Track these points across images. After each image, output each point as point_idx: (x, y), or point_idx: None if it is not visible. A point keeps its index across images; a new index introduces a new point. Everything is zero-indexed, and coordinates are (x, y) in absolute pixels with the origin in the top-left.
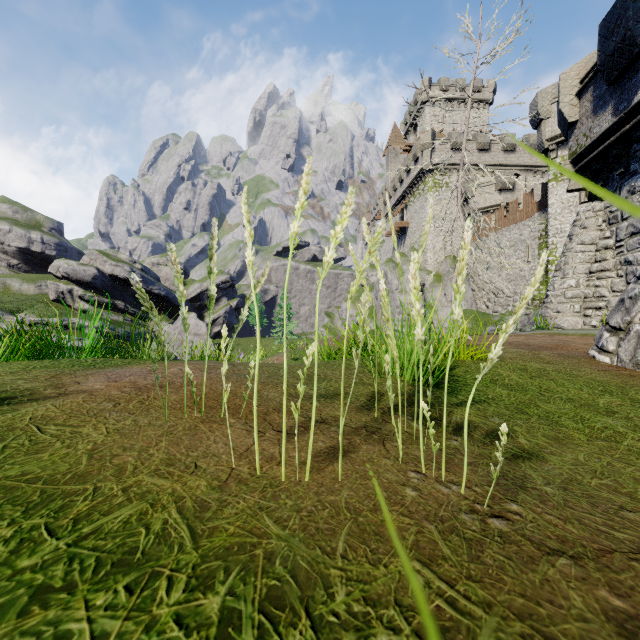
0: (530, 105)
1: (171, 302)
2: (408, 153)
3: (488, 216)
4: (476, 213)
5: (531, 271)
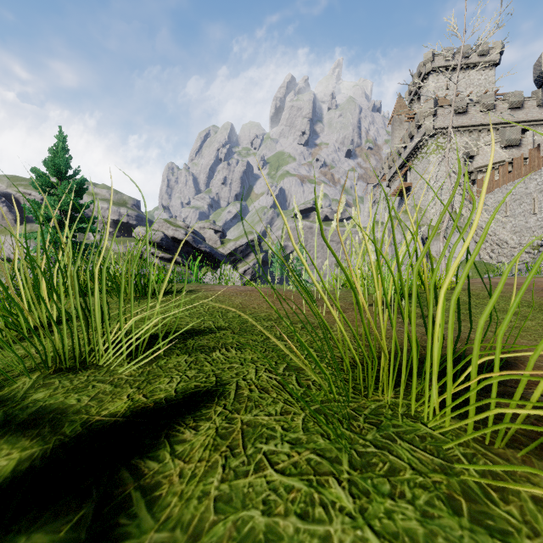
0: (534, 66)
1: (213, 257)
2: (412, 121)
3: (492, 172)
4: (479, 170)
5: (537, 222)
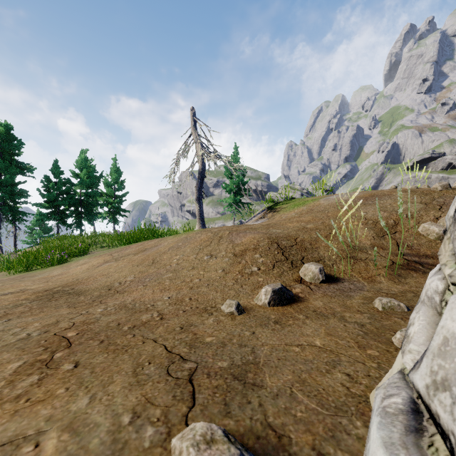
0: None
1: None
2: None
3: None
4: None
5: None
